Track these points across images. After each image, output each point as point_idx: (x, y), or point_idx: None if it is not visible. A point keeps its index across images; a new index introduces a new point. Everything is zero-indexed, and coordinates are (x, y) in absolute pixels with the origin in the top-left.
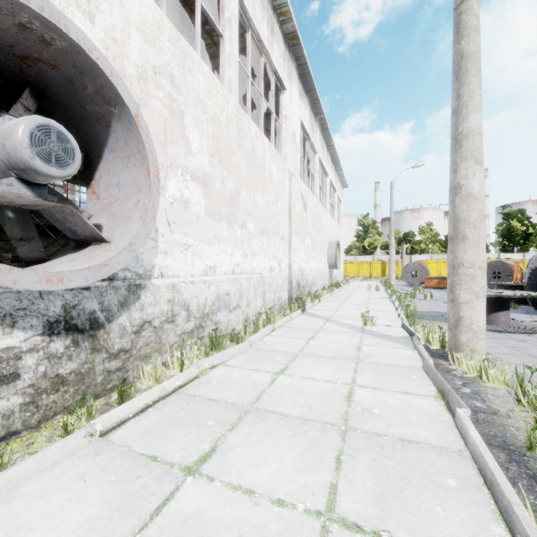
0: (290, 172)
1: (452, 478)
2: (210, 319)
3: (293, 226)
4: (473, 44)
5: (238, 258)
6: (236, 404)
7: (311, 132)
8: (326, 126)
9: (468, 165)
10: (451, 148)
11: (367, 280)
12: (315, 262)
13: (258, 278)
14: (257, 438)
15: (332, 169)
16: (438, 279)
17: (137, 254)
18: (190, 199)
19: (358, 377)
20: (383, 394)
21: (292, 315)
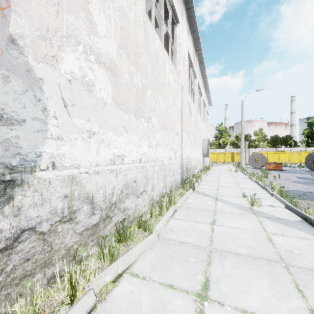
0: (182, 85)
1: None
2: (117, 207)
3: (183, 126)
4: None
5: (145, 148)
6: None
7: (194, 62)
8: (202, 60)
9: None
10: None
11: (224, 164)
12: (195, 152)
13: (160, 165)
14: None
15: (204, 92)
16: (275, 164)
17: (6, 138)
18: (94, 82)
19: None
20: None
21: (187, 195)
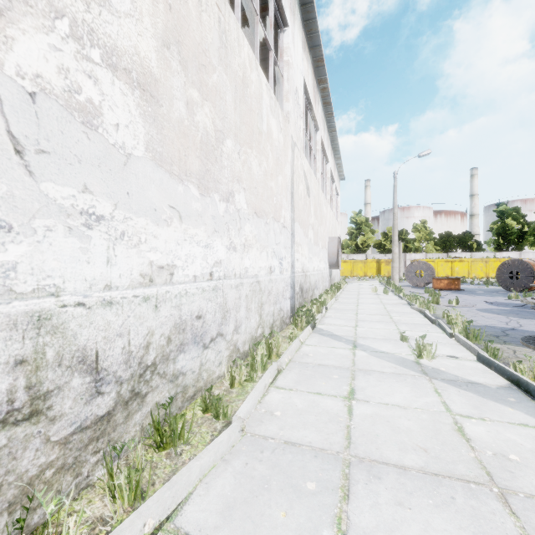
0: (293, 140)
1: None
2: (159, 373)
3: (296, 213)
4: None
5: (220, 252)
6: None
7: (314, 102)
8: (329, 99)
9: None
10: None
11: (364, 280)
12: (317, 260)
13: (251, 283)
14: None
15: (331, 156)
16: (448, 280)
17: None
18: (100, 108)
19: None
20: None
21: (301, 338)
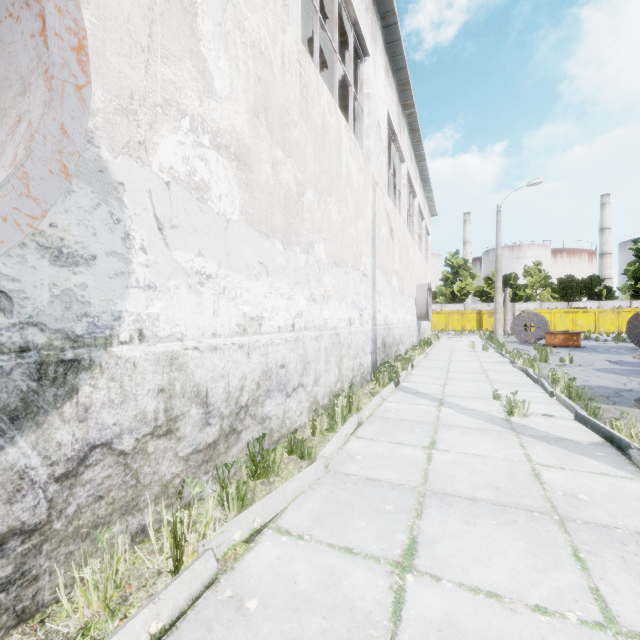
0: (374, 179)
1: None
2: (251, 414)
3: (377, 259)
4: None
5: (301, 304)
6: None
7: (398, 131)
8: (417, 126)
9: None
10: None
11: (461, 335)
12: (402, 311)
13: (331, 335)
14: None
15: (420, 189)
16: (565, 335)
17: (66, 288)
18: (209, 184)
19: (604, 588)
20: None
21: (383, 394)
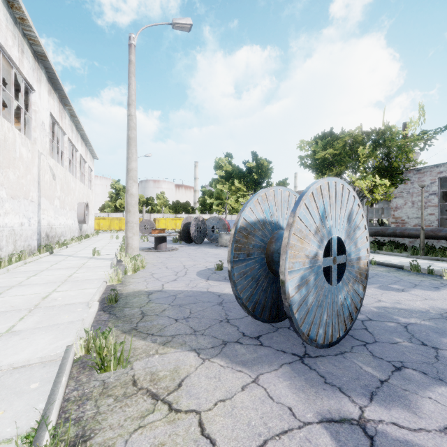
0: (40, 152)
1: (97, 281)
2: None
3: (42, 192)
4: (133, 134)
5: None
6: (7, 286)
7: (60, 119)
8: (75, 115)
9: (131, 182)
10: (126, 173)
11: (115, 232)
12: (64, 218)
13: (9, 230)
14: (22, 289)
15: (82, 145)
16: (158, 230)
17: None
18: None
19: (78, 271)
20: (86, 273)
21: (41, 256)
